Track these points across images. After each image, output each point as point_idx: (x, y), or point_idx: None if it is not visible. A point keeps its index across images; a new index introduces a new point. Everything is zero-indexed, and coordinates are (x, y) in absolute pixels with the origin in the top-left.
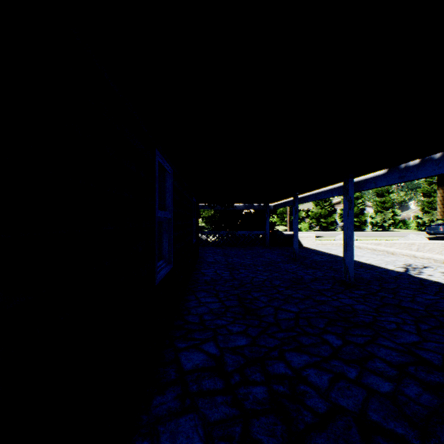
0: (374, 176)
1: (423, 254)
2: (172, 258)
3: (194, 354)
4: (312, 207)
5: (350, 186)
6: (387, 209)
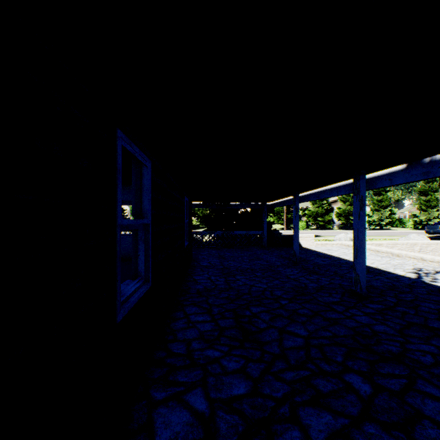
0: (389, 172)
1: (433, 257)
2: (151, 274)
3: (175, 412)
4: (309, 205)
5: (362, 183)
6: (384, 208)
